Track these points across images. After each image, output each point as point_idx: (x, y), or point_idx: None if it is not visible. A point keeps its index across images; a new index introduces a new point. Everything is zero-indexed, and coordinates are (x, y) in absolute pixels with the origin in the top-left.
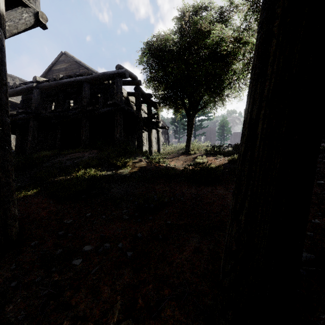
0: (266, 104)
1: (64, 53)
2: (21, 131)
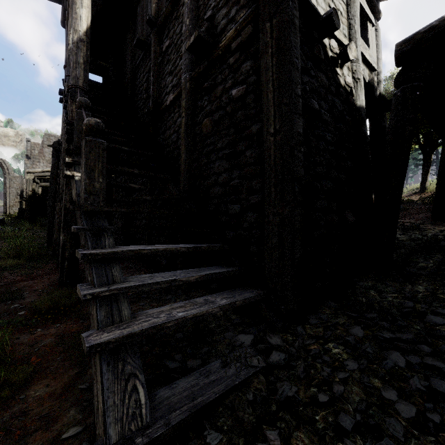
0: (441, 166)
1: None
2: None
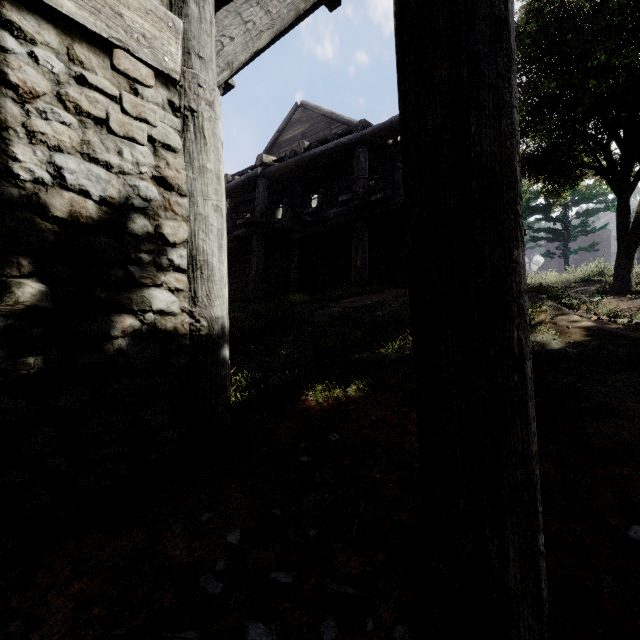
0: None
1: (301, 104)
2: (228, 263)
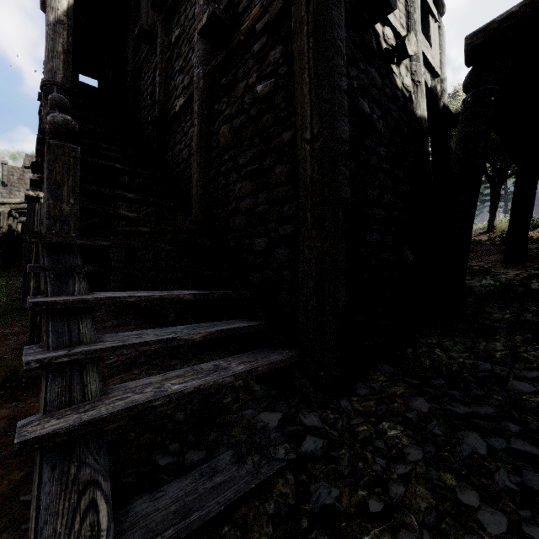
0: (516, 197)
1: None
2: None
